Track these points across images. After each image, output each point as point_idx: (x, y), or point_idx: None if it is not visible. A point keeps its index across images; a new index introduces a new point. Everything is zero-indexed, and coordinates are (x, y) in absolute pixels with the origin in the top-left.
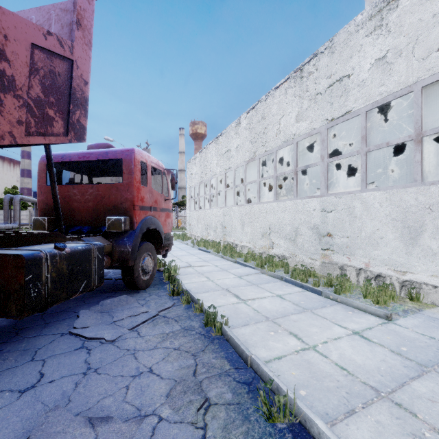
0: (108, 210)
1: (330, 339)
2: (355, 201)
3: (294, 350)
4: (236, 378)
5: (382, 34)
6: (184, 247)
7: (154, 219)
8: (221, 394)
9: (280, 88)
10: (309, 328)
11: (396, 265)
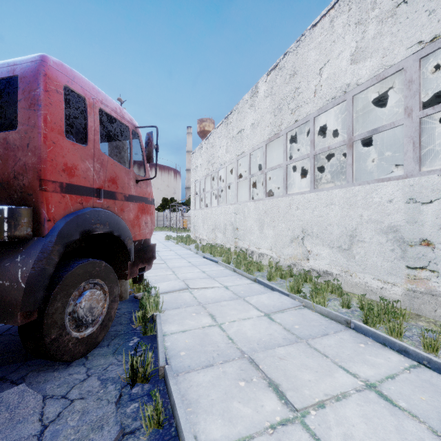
0: None
1: None
2: None
3: None
4: None
5: None
6: (186, 254)
7: (107, 213)
8: None
9: (322, 22)
10: None
11: None
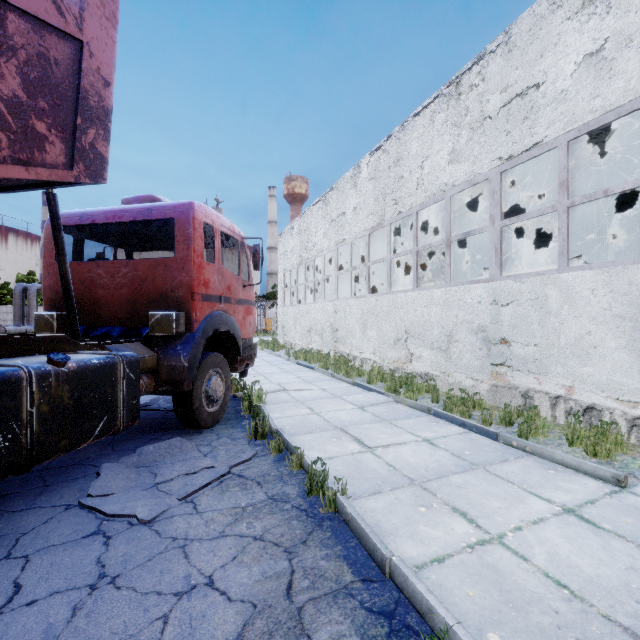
0: (152, 301)
1: (526, 523)
2: (549, 287)
3: (465, 545)
4: (366, 603)
5: (596, 13)
6: (275, 361)
7: (226, 315)
8: (339, 639)
9: (424, 114)
10: (486, 500)
11: (622, 391)
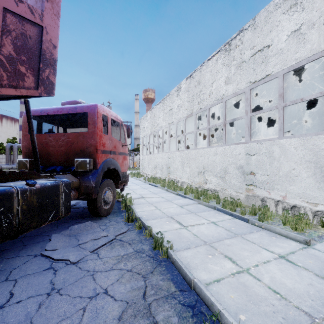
0: (77, 153)
1: (260, 263)
2: (274, 146)
3: (230, 273)
4: (181, 301)
5: (297, 11)
6: (138, 183)
7: (113, 160)
8: (168, 318)
9: (212, 59)
10: (241, 251)
11: (309, 198)
